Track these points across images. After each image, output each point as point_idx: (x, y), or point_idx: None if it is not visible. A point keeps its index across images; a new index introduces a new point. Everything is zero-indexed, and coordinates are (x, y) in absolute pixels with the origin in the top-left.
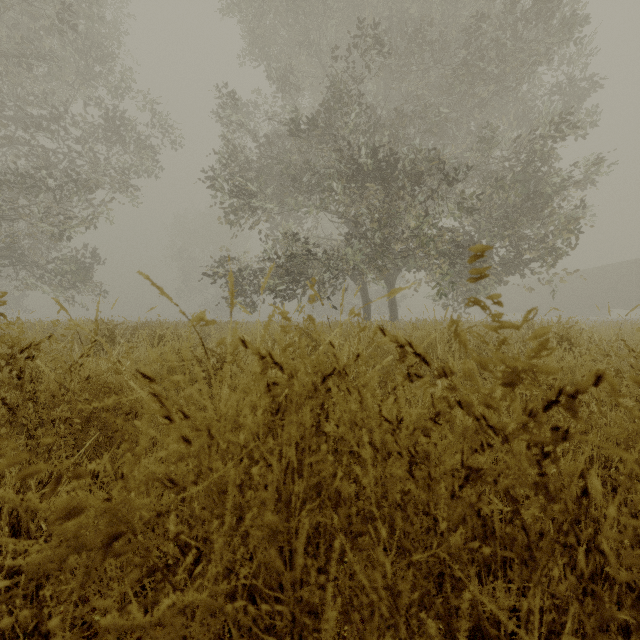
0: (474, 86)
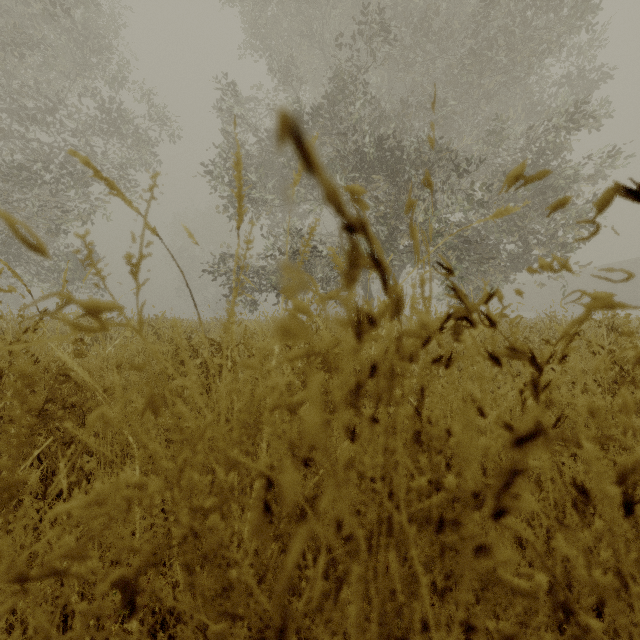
0: (482, 76)
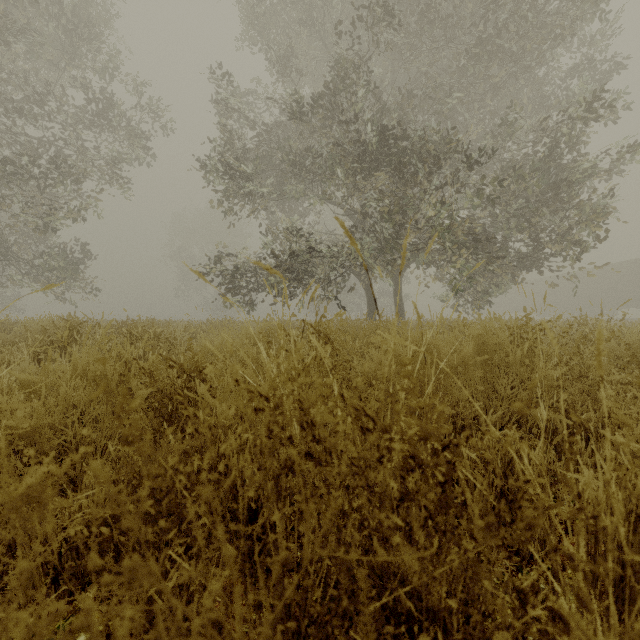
0: (490, 65)
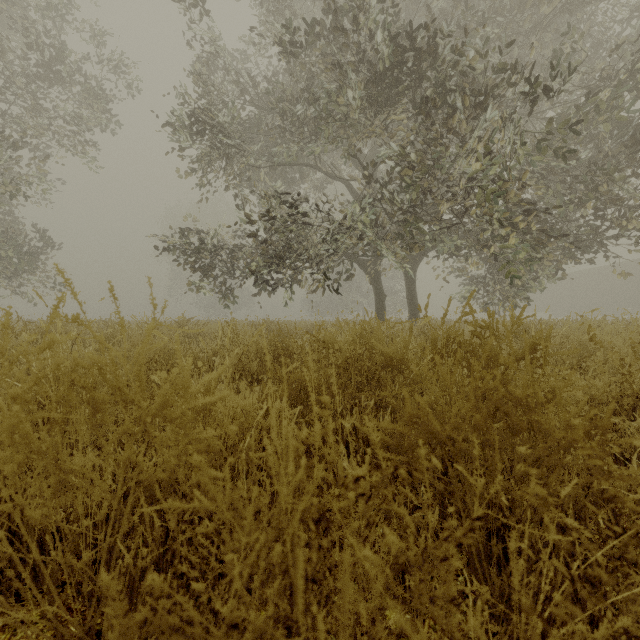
0: None
